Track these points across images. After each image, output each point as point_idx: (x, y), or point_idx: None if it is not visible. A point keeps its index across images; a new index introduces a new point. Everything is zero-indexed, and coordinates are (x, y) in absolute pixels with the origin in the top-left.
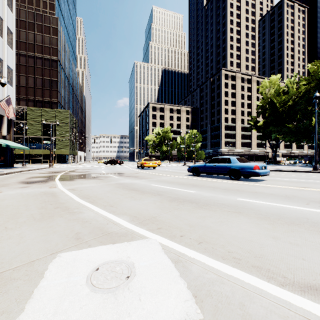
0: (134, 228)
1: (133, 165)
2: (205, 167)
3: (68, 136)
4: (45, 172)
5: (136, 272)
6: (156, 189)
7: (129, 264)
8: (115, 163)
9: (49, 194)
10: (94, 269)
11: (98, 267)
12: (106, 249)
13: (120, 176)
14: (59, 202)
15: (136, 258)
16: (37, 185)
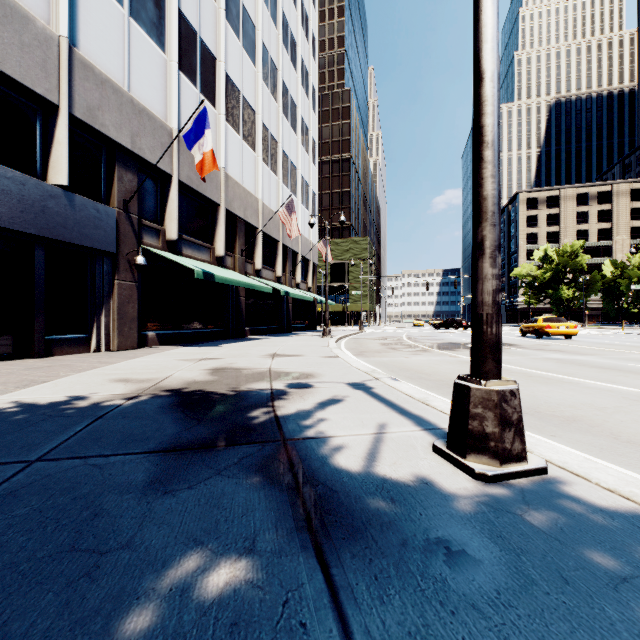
0: None
1: None
2: None
3: (367, 280)
4: (379, 338)
5: None
6: None
7: None
8: (457, 326)
9: None
10: None
11: None
12: None
13: (524, 349)
14: (517, 372)
15: None
16: (426, 353)
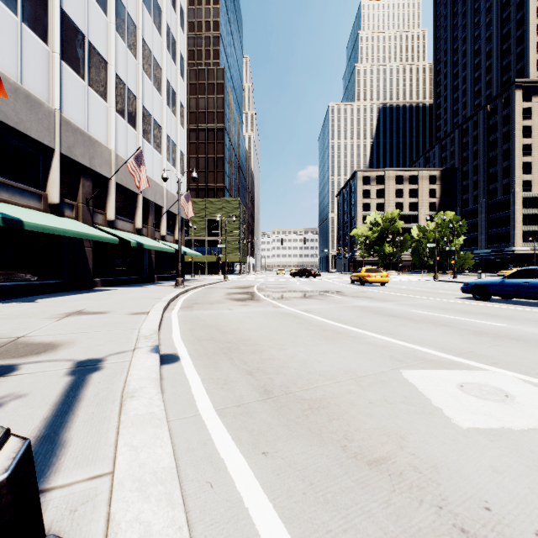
0: (458, 359)
1: (337, 278)
2: (503, 286)
3: (238, 235)
4: (233, 287)
5: (511, 394)
6: (429, 318)
7: (494, 387)
8: (308, 275)
9: (287, 314)
10: (458, 386)
11: (460, 384)
12: (449, 373)
13: (344, 296)
14: (316, 325)
15: (497, 384)
16: (255, 304)
